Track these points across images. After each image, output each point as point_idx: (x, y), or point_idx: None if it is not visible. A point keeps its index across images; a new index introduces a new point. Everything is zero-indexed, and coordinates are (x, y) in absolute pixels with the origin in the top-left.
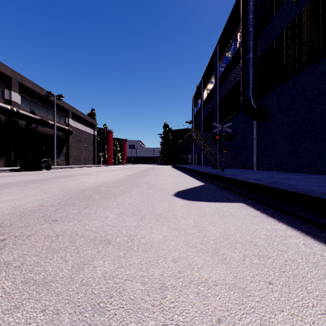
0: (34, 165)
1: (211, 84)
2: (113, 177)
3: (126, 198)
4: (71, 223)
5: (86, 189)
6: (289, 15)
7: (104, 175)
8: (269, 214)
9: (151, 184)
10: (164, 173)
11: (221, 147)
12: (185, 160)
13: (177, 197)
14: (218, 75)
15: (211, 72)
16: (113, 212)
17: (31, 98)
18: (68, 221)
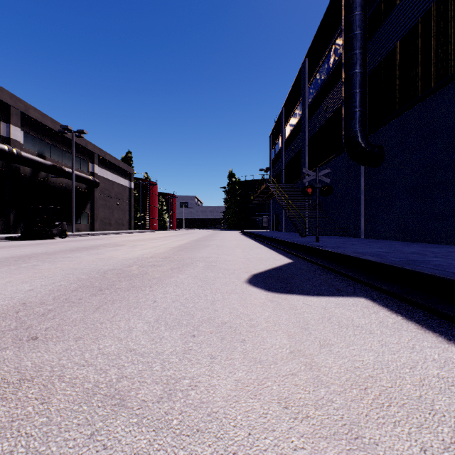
0: (42, 231)
1: (296, 115)
2: (155, 249)
3: (169, 289)
4: (59, 346)
5: (109, 271)
6: (415, 8)
7: (142, 246)
8: (422, 323)
9: (210, 261)
10: (230, 244)
11: (315, 205)
12: (259, 223)
13: (253, 286)
14: (307, 102)
15: (297, 98)
16: (143, 318)
17: (39, 135)
18: (55, 341)
